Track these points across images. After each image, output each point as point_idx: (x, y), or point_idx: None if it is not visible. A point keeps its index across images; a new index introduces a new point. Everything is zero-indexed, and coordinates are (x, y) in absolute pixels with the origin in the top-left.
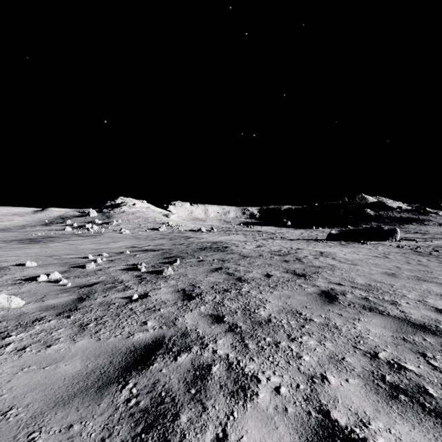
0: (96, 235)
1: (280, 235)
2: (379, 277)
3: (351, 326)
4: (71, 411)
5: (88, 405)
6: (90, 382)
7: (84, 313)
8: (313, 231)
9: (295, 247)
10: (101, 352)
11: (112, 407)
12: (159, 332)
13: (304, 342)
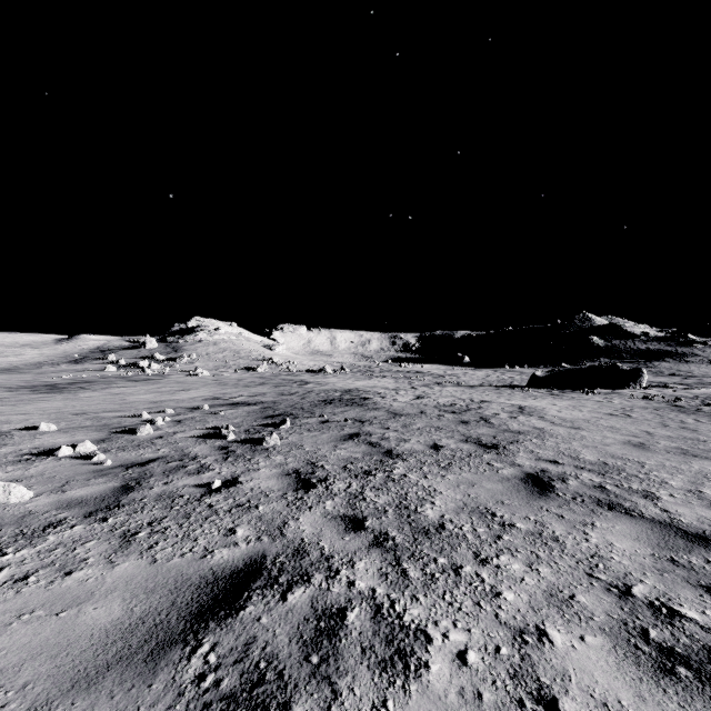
0: (155, 378)
1: (452, 378)
2: (619, 451)
3: (581, 536)
4: (100, 698)
5: (130, 687)
6: (135, 641)
7: (131, 514)
8: (505, 372)
9: (478, 399)
10: (156, 585)
11: (173, 691)
12: (256, 548)
13: (504, 567)
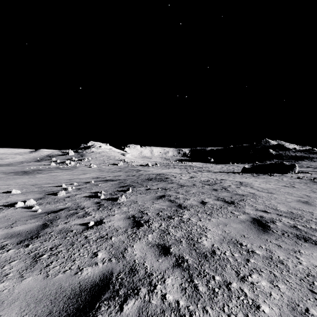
0: (72, 168)
1: (206, 168)
2: (297, 205)
3: (296, 260)
4: None
5: None
6: None
7: (42, 242)
8: (230, 166)
9: (219, 178)
10: (43, 295)
11: None
12: (107, 267)
13: (256, 283)
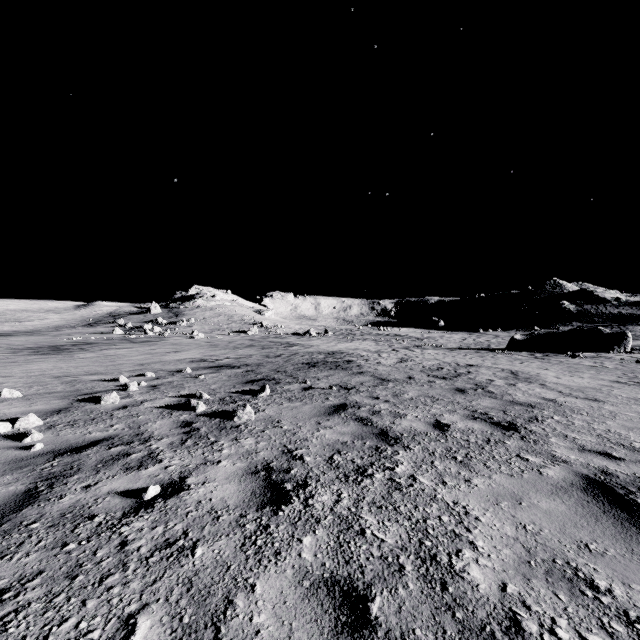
0: (154, 340)
1: (430, 341)
2: None
3: None
4: None
5: None
6: None
7: None
8: (480, 336)
9: (464, 362)
10: None
11: None
12: None
13: None
